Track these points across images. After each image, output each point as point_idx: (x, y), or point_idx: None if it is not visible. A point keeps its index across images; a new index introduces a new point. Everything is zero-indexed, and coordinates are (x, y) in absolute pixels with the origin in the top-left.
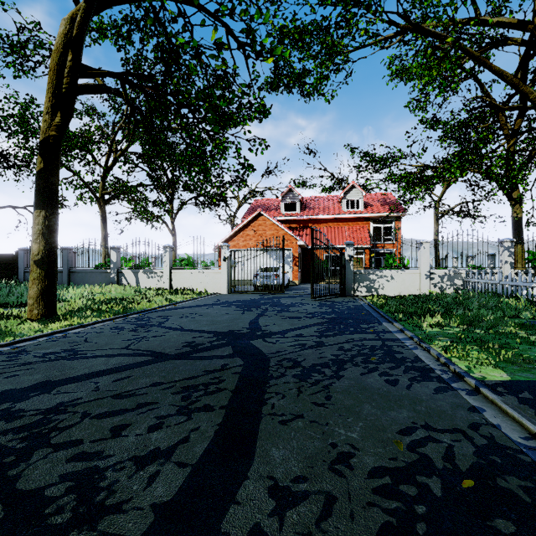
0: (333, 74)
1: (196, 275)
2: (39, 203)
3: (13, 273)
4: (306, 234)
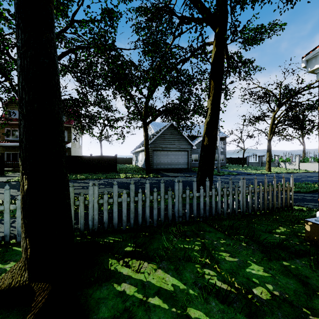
0: None
1: (310, 165)
2: (268, 151)
3: (244, 163)
4: None
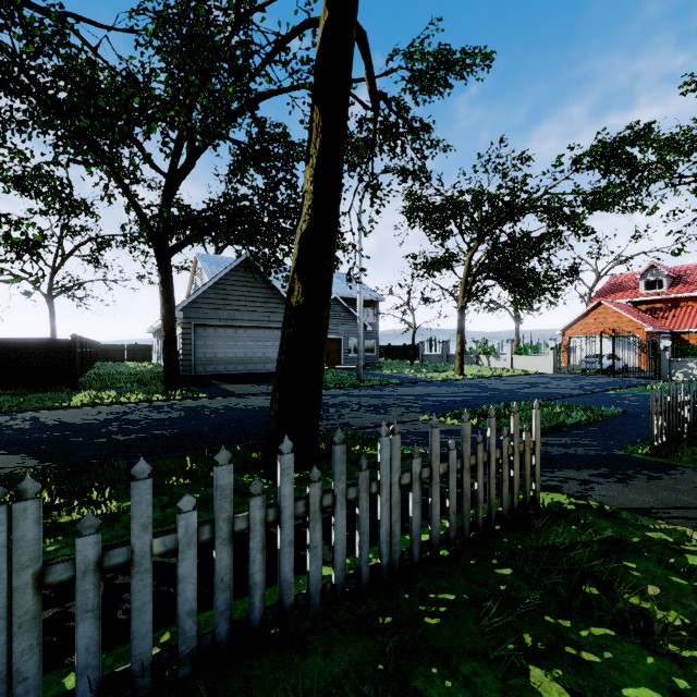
0: (684, 156)
1: (530, 360)
2: (459, 332)
3: (416, 356)
4: (673, 315)
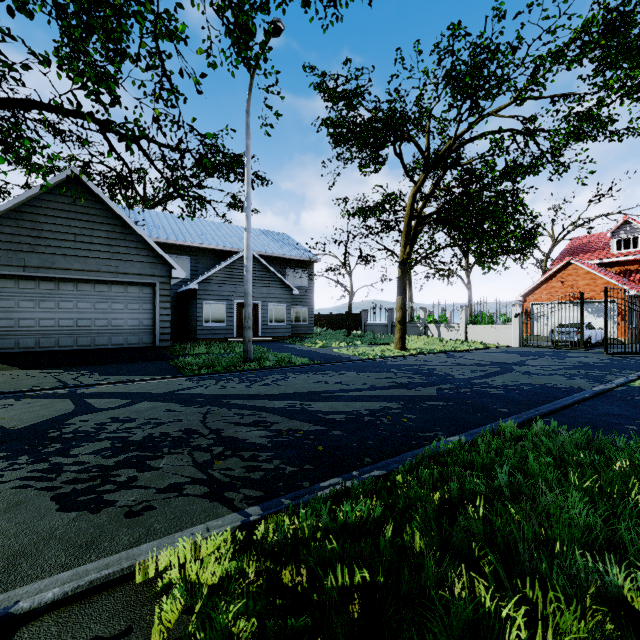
0: None
1: (488, 330)
2: (399, 293)
3: (358, 326)
4: None
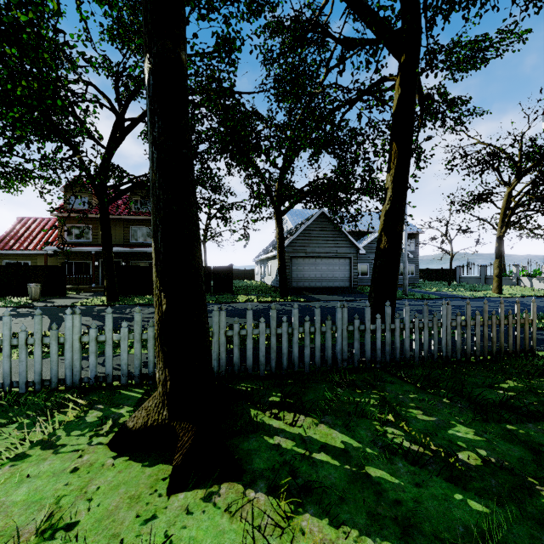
0: None
1: None
2: (496, 257)
3: (453, 278)
4: None
